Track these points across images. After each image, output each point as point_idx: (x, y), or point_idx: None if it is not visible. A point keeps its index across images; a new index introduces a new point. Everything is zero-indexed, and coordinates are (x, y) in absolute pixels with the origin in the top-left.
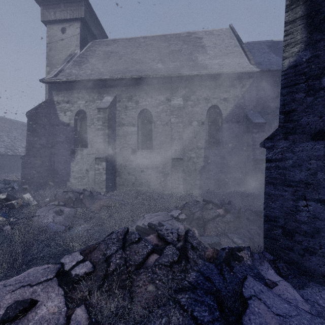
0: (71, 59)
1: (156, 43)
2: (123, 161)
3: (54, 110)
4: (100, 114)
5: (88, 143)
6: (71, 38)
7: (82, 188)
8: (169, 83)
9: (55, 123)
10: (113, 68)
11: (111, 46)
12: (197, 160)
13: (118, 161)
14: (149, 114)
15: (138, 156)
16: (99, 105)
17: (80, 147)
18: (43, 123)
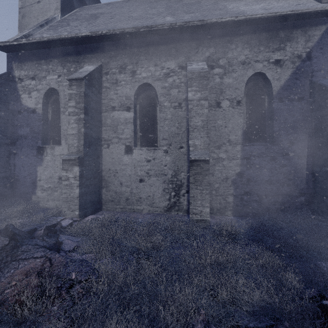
0: (46, 24)
1: (163, 0)
2: (112, 165)
3: (14, 90)
4: (72, 88)
5: (62, 138)
6: None
7: (52, 205)
8: (183, 41)
9: (15, 108)
10: (100, 27)
11: (103, 8)
12: (230, 163)
13: (105, 164)
14: (151, 92)
15: (135, 156)
16: (71, 75)
17: (52, 144)
18: None
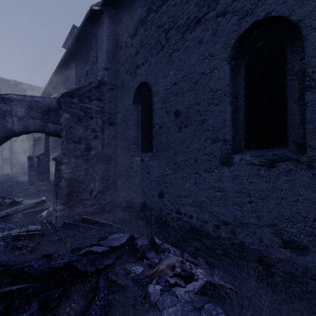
0: None
1: None
2: None
3: None
4: None
5: None
6: None
7: None
8: None
9: None
10: None
11: None
12: (20, 159)
13: None
14: None
15: None
16: None
17: None
18: None
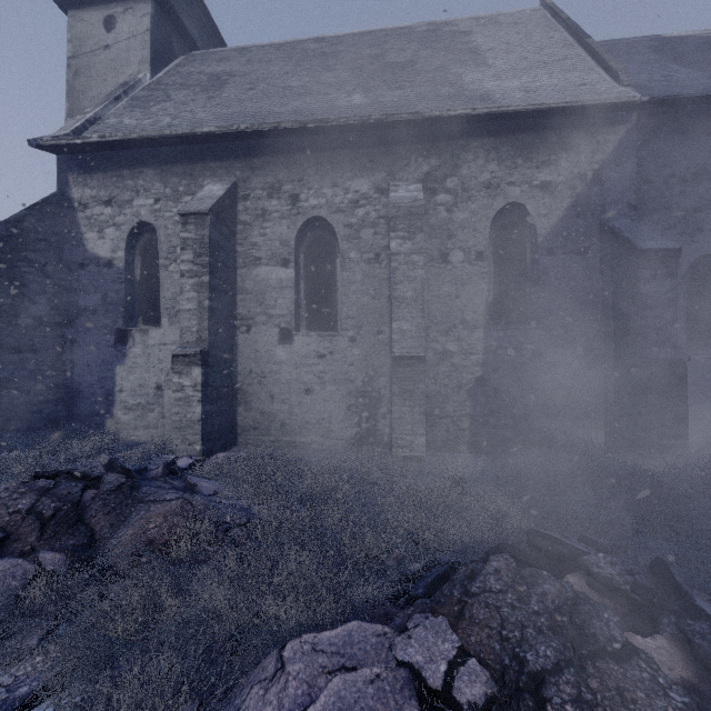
0: (125, 94)
1: (347, 51)
2: (257, 363)
3: (71, 224)
4: (187, 229)
5: (162, 314)
6: (130, 43)
7: (144, 436)
8: (383, 144)
9: (74, 259)
10: (231, 109)
11: (233, 62)
12: (464, 361)
13: (243, 362)
14: (327, 231)
15: (298, 348)
16: (185, 205)
17: (142, 324)
18: (40, 260)
